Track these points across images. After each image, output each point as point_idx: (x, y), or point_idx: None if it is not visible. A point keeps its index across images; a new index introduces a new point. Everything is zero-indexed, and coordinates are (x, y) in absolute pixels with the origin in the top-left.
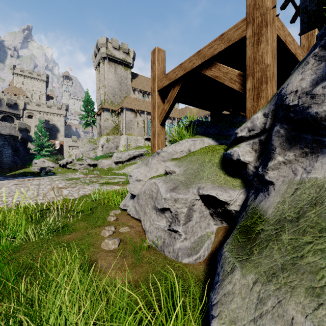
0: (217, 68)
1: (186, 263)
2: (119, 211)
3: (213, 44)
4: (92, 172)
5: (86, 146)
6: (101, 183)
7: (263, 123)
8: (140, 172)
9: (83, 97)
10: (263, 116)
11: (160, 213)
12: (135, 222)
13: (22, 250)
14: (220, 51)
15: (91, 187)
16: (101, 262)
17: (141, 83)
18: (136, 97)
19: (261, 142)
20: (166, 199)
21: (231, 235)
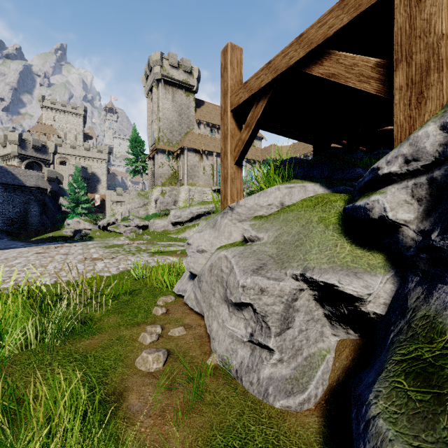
0: (334, 59)
1: (283, 408)
2: (172, 298)
3: (326, 19)
4: (142, 236)
5: (135, 201)
6: (152, 252)
7: (441, 144)
8: (204, 239)
9: (131, 135)
10: (441, 131)
11: (234, 310)
12: (195, 318)
13: (9, 367)
14: (340, 28)
15: (137, 258)
16: (131, 397)
17: (208, 114)
18: (202, 132)
19: (434, 183)
20: (246, 287)
21: (383, 373)
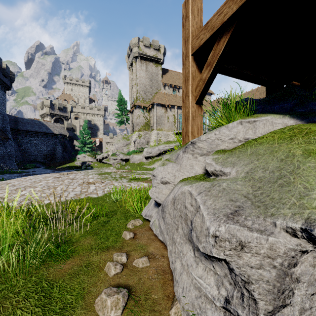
0: None
1: None
2: (140, 222)
3: None
4: (124, 167)
5: (120, 142)
6: (130, 178)
7: None
8: (167, 171)
9: (118, 97)
10: None
11: (201, 257)
12: (159, 246)
13: None
14: None
15: (118, 183)
16: None
17: (171, 78)
18: (167, 92)
19: None
20: (219, 238)
21: None
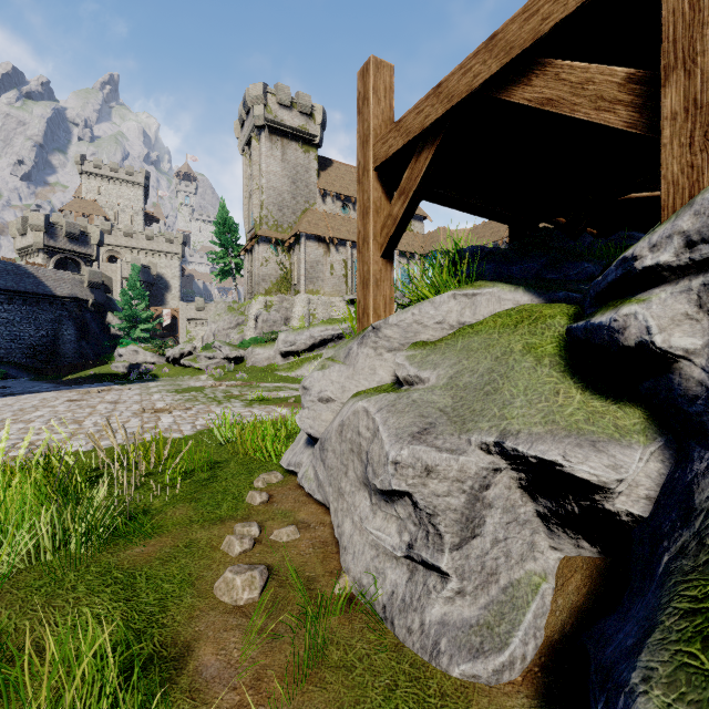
0: (551, 74)
1: (466, 679)
2: (278, 476)
3: (537, 5)
4: (234, 375)
5: (223, 319)
6: (249, 399)
7: None
8: (330, 380)
9: (218, 215)
10: None
11: (380, 501)
12: (316, 511)
13: (8, 592)
14: (562, 20)
15: (225, 409)
16: (204, 652)
17: (339, 180)
18: (329, 209)
19: None
20: (400, 464)
21: (656, 633)
